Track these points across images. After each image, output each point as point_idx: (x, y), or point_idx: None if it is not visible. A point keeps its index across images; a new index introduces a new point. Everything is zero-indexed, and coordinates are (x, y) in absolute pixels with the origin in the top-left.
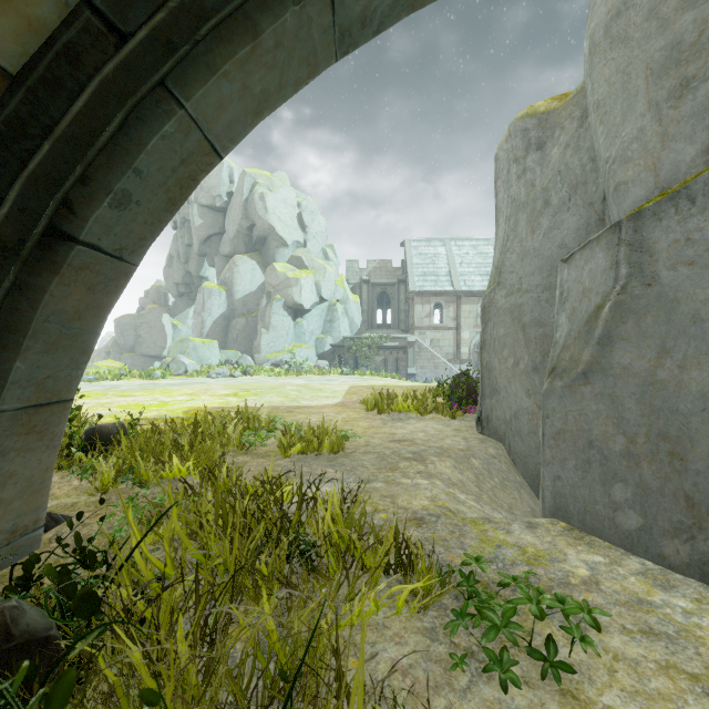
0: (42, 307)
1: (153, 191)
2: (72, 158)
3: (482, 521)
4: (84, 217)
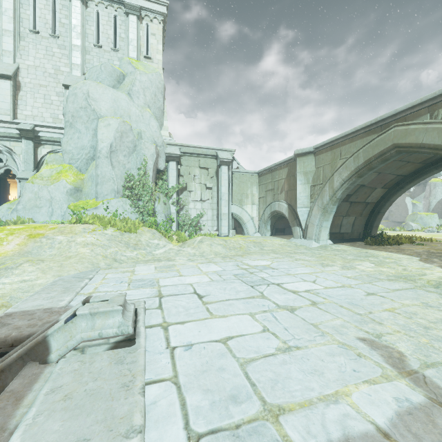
0: (377, 218)
1: (387, 206)
2: (380, 206)
3: (437, 245)
4: (381, 210)
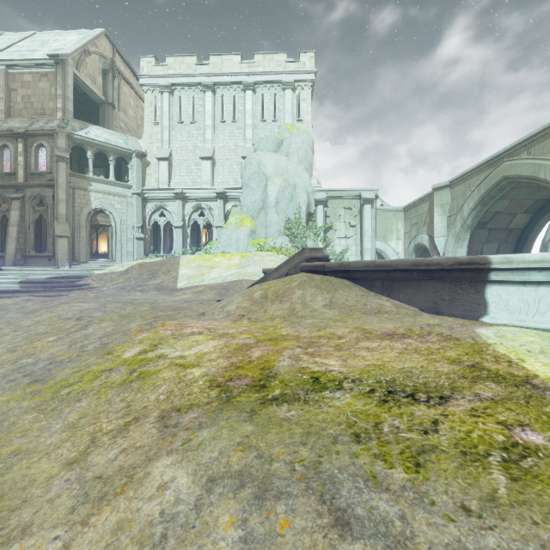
0: (526, 244)
1: (536, 232)
2: (527, 232)
3: None
4: (529, 236)
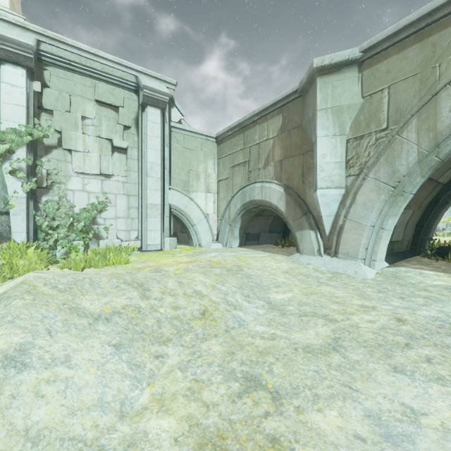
0: (441, 213)
1: None
2: None
3: None
4: (450, 199)
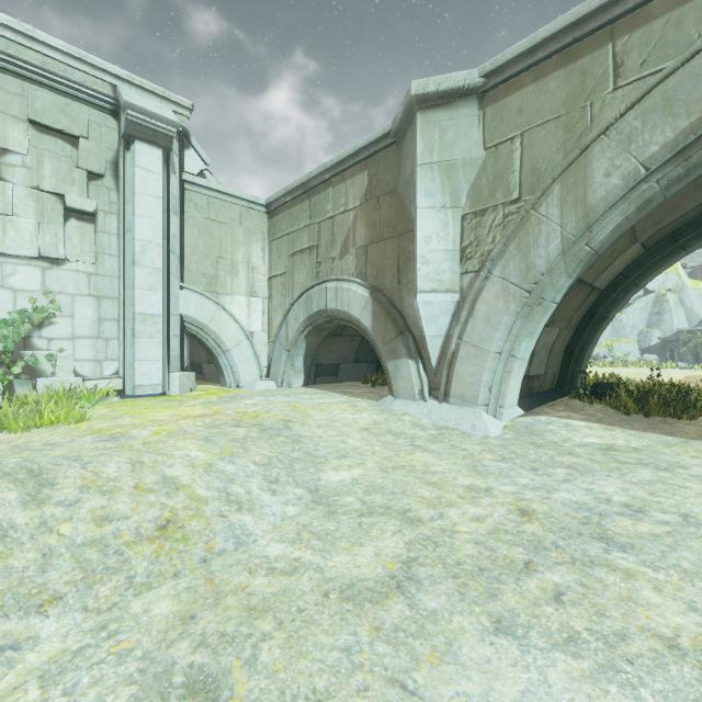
0: (597, 333)
1: (624, 303)
2: (610, 302)
3: None
4: (610, 313)
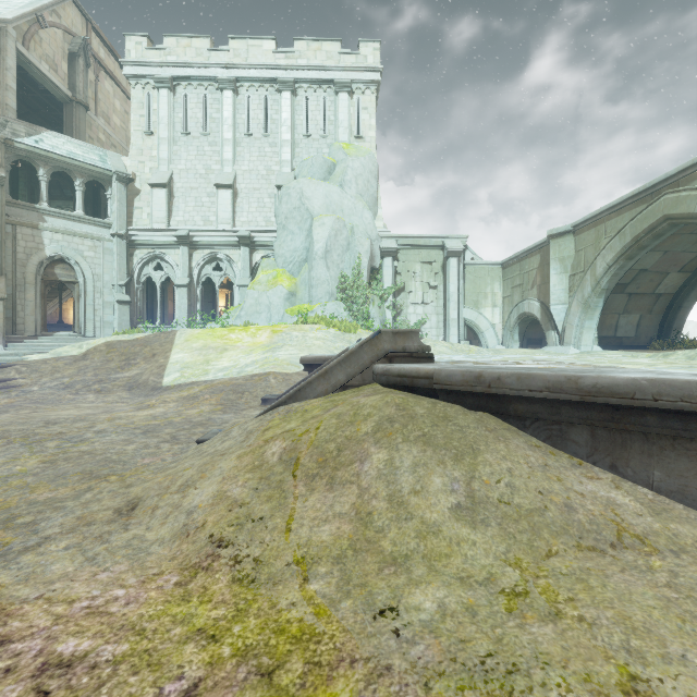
0: (678, 315)
1: (693, 298)
2: (681, 299)
3: None
4: (683, 304)
